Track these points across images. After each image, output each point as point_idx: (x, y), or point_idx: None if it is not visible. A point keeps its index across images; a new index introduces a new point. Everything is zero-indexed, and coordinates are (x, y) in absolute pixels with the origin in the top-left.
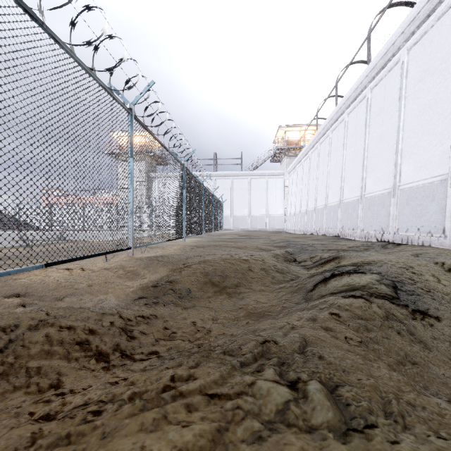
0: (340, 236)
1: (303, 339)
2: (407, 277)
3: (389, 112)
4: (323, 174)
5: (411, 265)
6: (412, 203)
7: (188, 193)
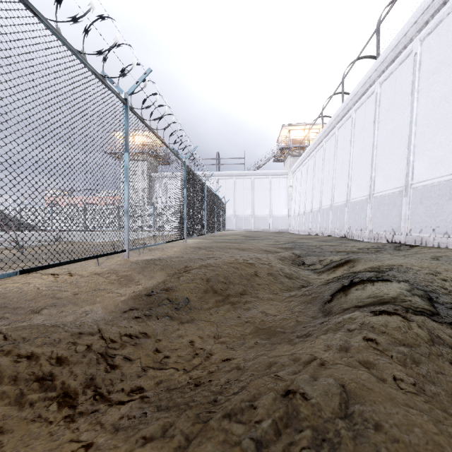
0: (346, 237)
1: (342, 388)
2: (439, 285)
3: (400, 107)
4: (329, 173)
5: (438, 270)
6: (426, 202)
7: (189, 192)
